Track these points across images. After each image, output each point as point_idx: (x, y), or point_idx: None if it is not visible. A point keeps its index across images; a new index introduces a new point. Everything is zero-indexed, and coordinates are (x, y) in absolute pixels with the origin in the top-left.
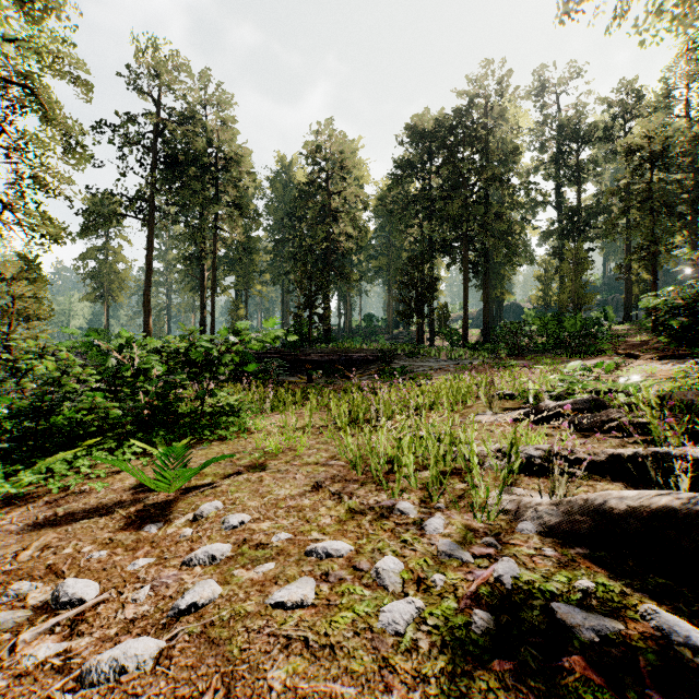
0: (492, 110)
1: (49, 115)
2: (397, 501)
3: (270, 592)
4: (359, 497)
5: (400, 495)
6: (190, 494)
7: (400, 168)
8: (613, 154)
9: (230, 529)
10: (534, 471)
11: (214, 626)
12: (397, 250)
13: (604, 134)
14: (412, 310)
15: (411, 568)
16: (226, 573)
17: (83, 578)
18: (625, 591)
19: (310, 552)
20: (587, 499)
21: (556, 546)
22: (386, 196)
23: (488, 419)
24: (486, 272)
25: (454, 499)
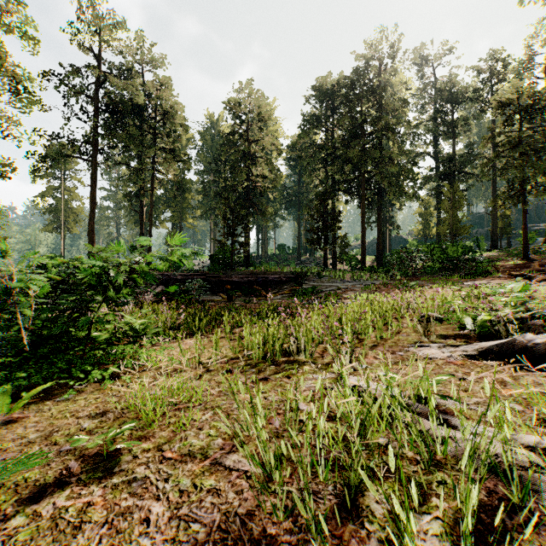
0: (384, 73)
1: None
2: None
3: None
4: None
5: None
6: None
7: (308, 121)
8: (482, 112)
9: None
10: None
11: None
12: (304, 191)
13: (474, 96)
14: (319, 238)
15: None
16: None
17: None
18: None
19: None
20: None
21: None
22: (296, 144)
23: (439, 355)
24: (379, 208)
25: None
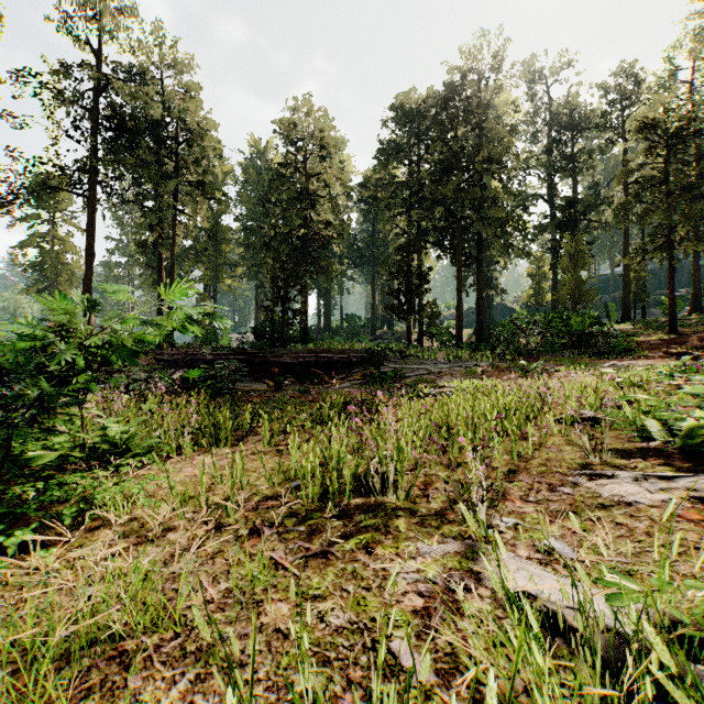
0: (486, 87)
1: None
2: None
3: None
4: None
5: None
6: None
7: (385, 150)
8: (610, 143)
9: None
10: None
11: None
12: (381, 244)
13: (600, 122)
14: (402, 304)
15: None
16: None
17: None
18: None
19: None
20: None
21: None
22: (370, 181)
23: (644, 497)
24: (480, 266)
25: None
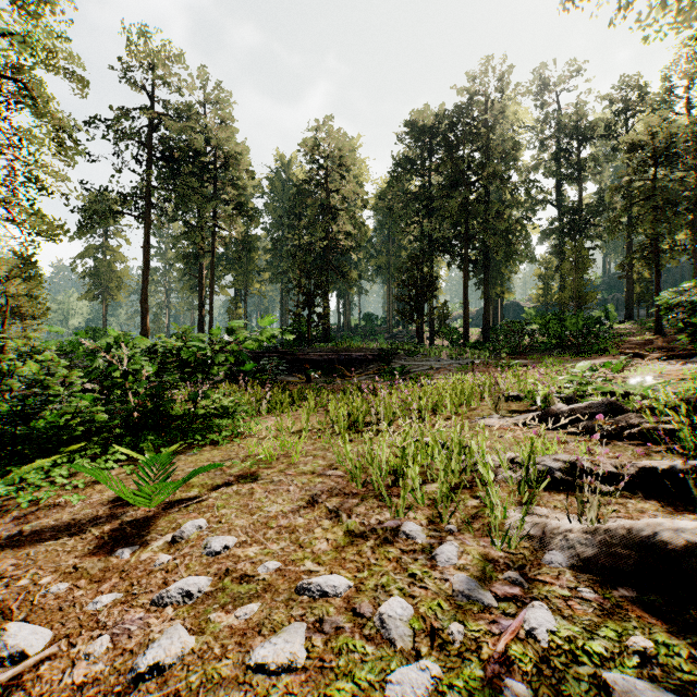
0: (492, 108)
1: (44, 110)
2: (402, 522)
3: (251, 646)
4: (359, 515)
5: (405, 514)
6: (172, 509)
7: (399, 166)
8: (614, 152)
9: (212, 555)
10: (554, 485)
11: (179, 696)
12: (396, 249)
13: (605, 132)
14: (412, 309)
15: (422, 614)
16: (202, 617)
17: (34, 620)
18: (693, 654)
19: (302, 589)
20: (630, 529)
21: (594, 585)
22: (385, 194)
23: (495, 423)
24: (486, 271)
25: (468, 521)
